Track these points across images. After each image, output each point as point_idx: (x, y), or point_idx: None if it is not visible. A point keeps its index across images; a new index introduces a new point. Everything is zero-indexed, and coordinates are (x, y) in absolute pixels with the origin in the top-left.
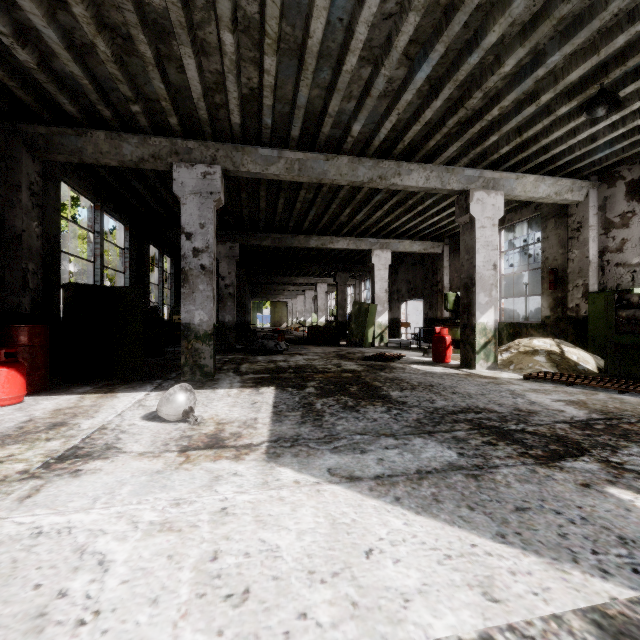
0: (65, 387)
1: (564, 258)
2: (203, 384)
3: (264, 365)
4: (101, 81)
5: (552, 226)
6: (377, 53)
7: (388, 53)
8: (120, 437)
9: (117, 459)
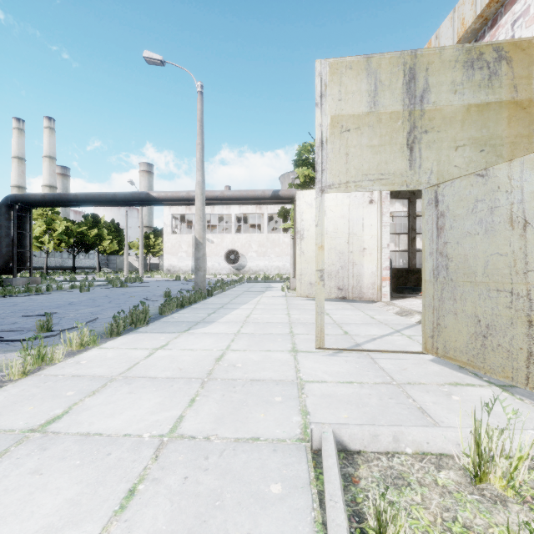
0: None
1: None
2: None
3: None
4: None
5: None
6: None
7: None
8: None
9: None
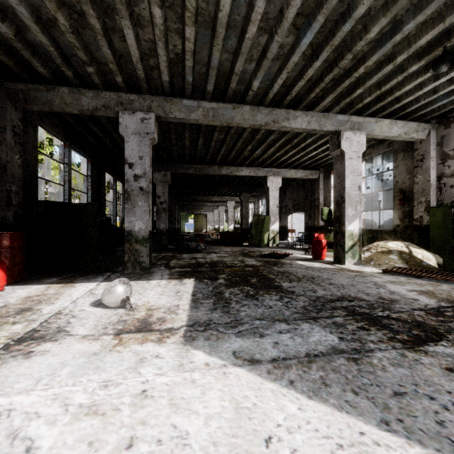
0: (38, 278)
1: (410, 182)
2: (141, 276)
3: (187, 261)
4: (64, 49)
5: (401, 158)
6: (272, 24)
7: (280, 23)
8: (70, 321)
9: (64, 341)
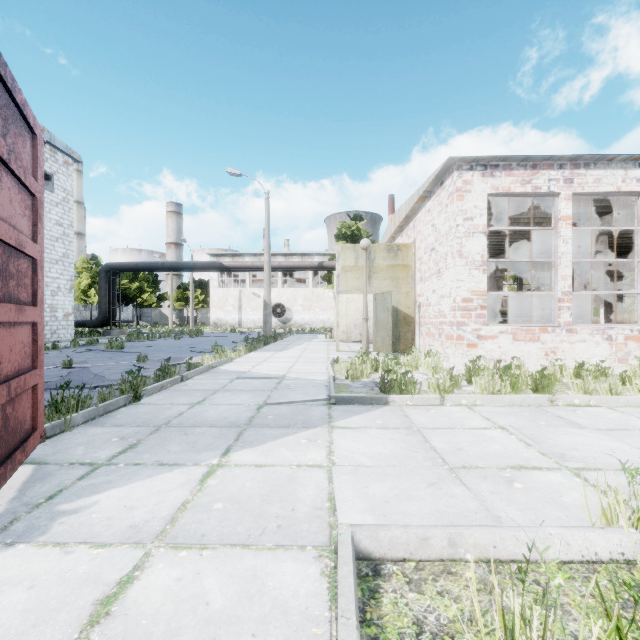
0: None
1: None
2: None
3: None
4: None
5: None
6: None
7: None
8: None
9: None
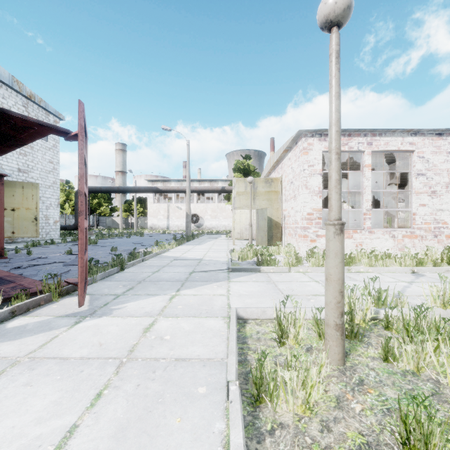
0: None
1: None
2: None
3: None
4: None
5: None
6: None
7: None
8: None
9: None
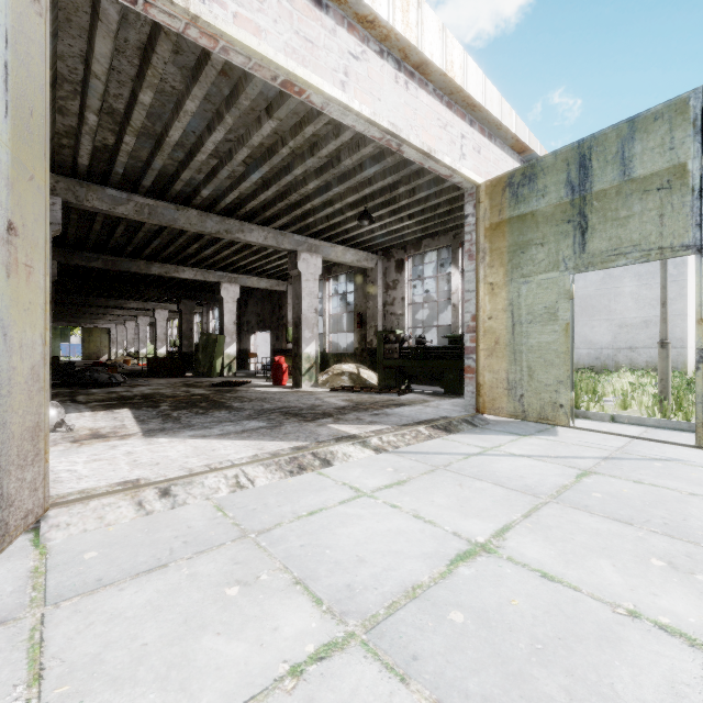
0: None
1: (366, 306)
2: None
3: (105, 395)
4: None
5: (360, 282)
6: (222, 155)
7: (230, 160)
8: None
9: None
